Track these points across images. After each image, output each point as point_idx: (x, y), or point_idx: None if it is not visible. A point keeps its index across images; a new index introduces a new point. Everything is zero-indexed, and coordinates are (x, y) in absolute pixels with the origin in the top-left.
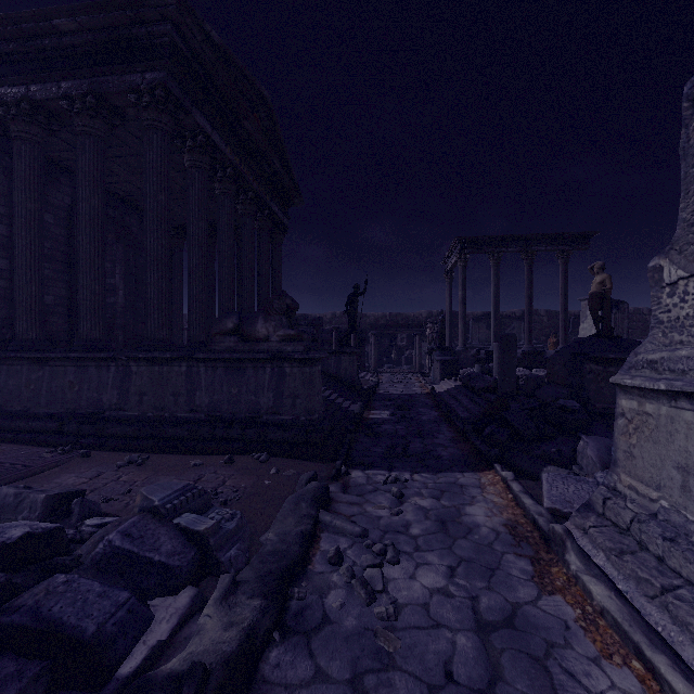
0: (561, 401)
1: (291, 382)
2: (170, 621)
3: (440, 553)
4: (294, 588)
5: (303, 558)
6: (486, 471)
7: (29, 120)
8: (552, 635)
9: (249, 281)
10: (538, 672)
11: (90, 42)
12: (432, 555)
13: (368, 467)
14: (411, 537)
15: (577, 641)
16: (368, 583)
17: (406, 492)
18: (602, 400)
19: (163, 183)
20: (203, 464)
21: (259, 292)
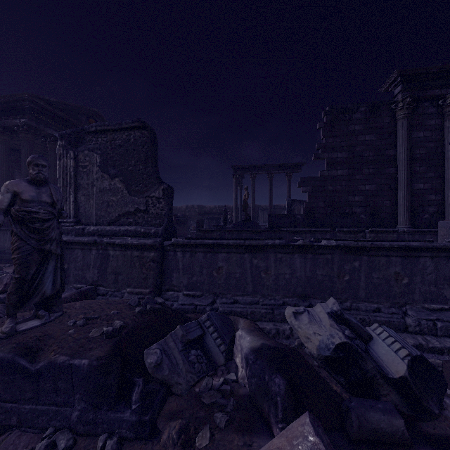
0: None
1: None
2: None
3: None
4: None
5: None
6: None
7: None
8: None
9: None
10: None
11: (0, 107)
12: None
13: None
14: None
15: None
16: None
17: None
18: None
19: None
20: None
21: None
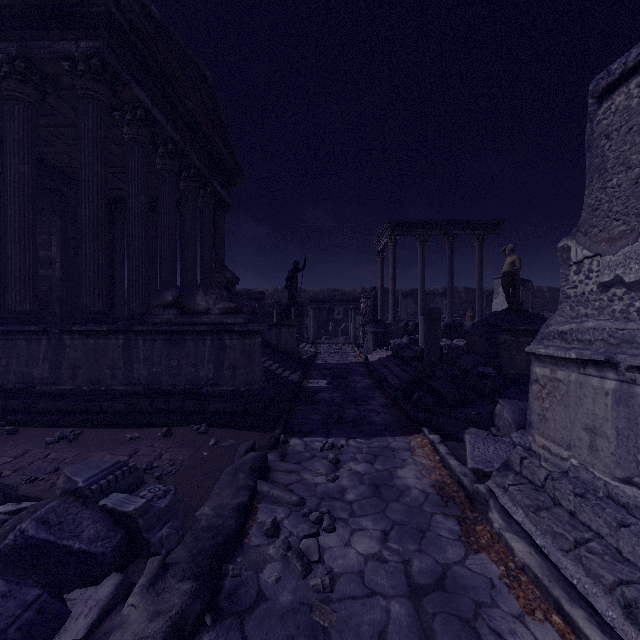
0: (479, 368)
1: (231, 353)
2: (89, 616)
3: (374, 518)
4: (228, 565)
5: (239, 532)
6: (415, 434)
7: None
8: (479, 595)
9: (192, 256)
10: (468, 635)
11: (19, 4)
12: (366, 520)
13: (306, 435)
14: (346, 503)
15: (502, 599)
16: (304, 555)
17: (341, 458)
18: (514, 367)
19: (99, 154)
20: (139, 438)
21: (202, 266)
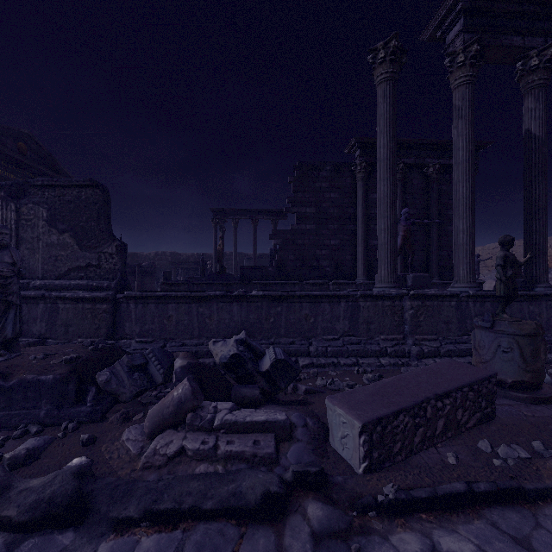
0: None
1: None
2: None
3: None
4: None
5: None
6: None
7: None
8: None
9: None
10: None
11: None
12: None
13: None
14: None
15: None
16: None
17: None
18: None
19: None
20: None
21: None
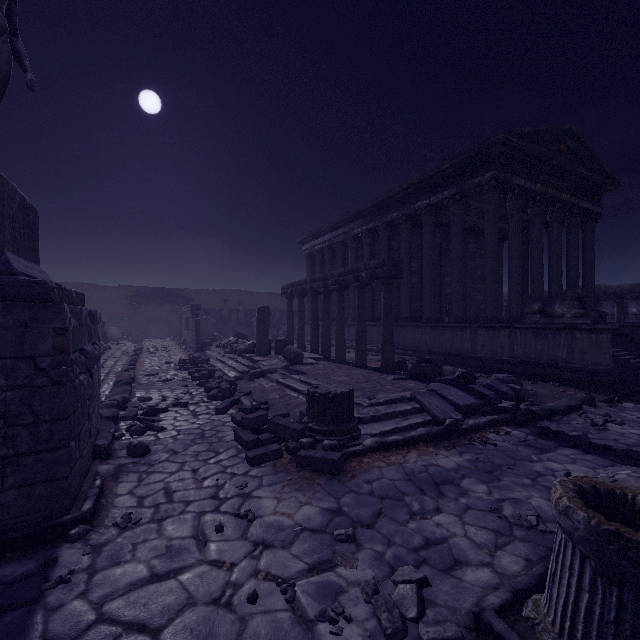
0: None
1: (580, 343)
2: (508, 404)
3: None
4: (557, 415)
5: (565, 412)
6: None
7: (429, 214)
8: None
9: (557, 270)
10: None
11: (457, 169)
12: None
13: None
14: None
15: None
16: (594, 421)
17: None
18: None
19: (494, 230)
20: None
21: (567, 276)
